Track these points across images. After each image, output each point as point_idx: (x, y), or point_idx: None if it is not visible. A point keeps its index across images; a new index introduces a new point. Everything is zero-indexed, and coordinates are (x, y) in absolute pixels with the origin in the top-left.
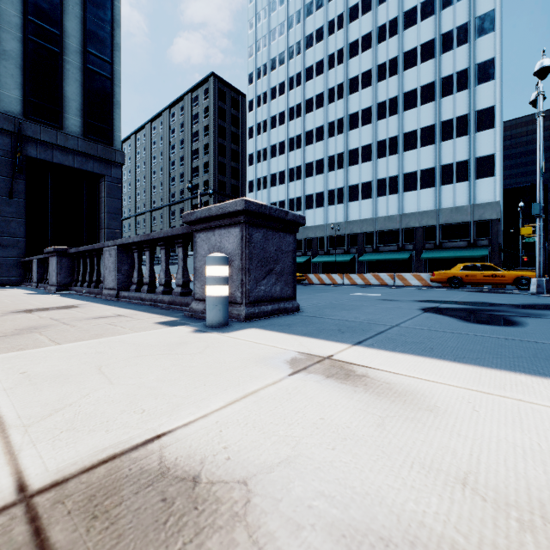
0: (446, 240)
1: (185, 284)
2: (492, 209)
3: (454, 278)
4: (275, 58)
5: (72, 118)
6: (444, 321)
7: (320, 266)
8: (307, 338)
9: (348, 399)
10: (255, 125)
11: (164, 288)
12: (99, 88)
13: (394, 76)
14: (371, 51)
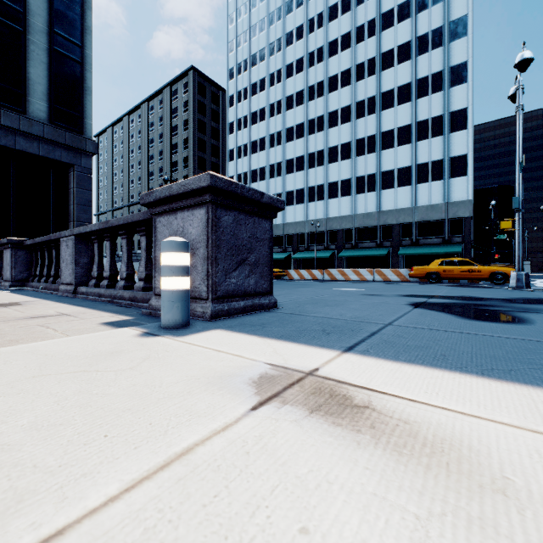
0: (422, 237)
1: (148, 278)
2: (465, 207)
3: (432, 273)
4: (256, 54)
5: (37, 102)
6: (442, 318)
7: (300, 262)
8: (283, 342)
9: (349, 464)
10: (236, 120)
11: (125, 282)
12: (67, 71)
13: (372, 75)
14: (350, 50)
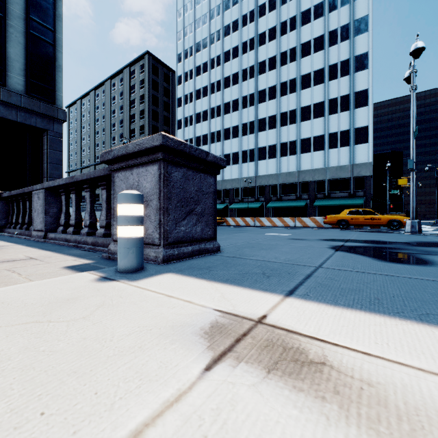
0: (332, 191)
1: (108, 226)
2: (367, 168)
3: (342, 220)
4: (199, 43)
5: (15, 77)
6: (362, 261)
7: (235, 212)
8: (229, 286)
9: None
10: (183, 96)
11: (89, 229)
12: (41, 52)
13: (293, 62)
14: (276, 41)
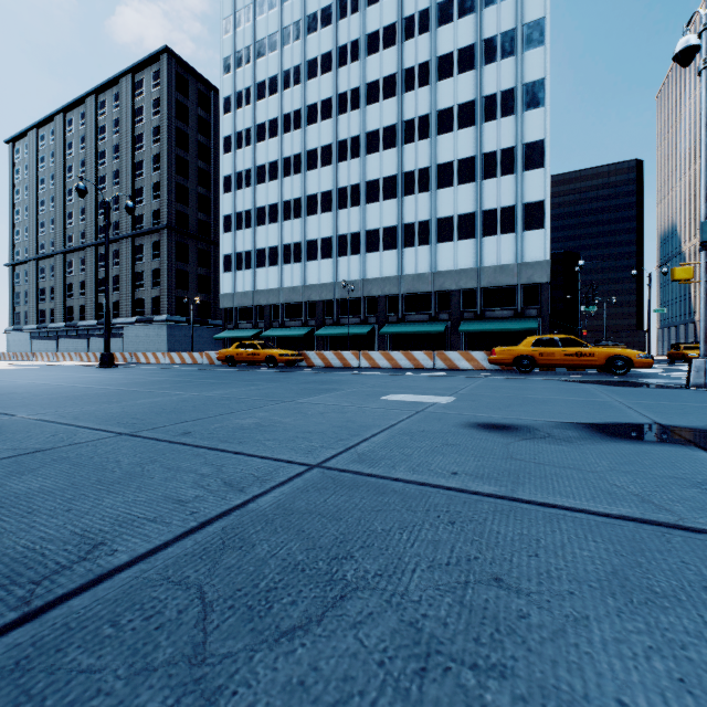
0: (489, 308)
1: None
2: (542, 270)
3: (523, 357)
4: (263, 41)
5: None
6: None
7: (327, 341)
8: None
9: None
10: (234, 133)
11: None
12: None
13: (425, 86)
14: (396, 49)
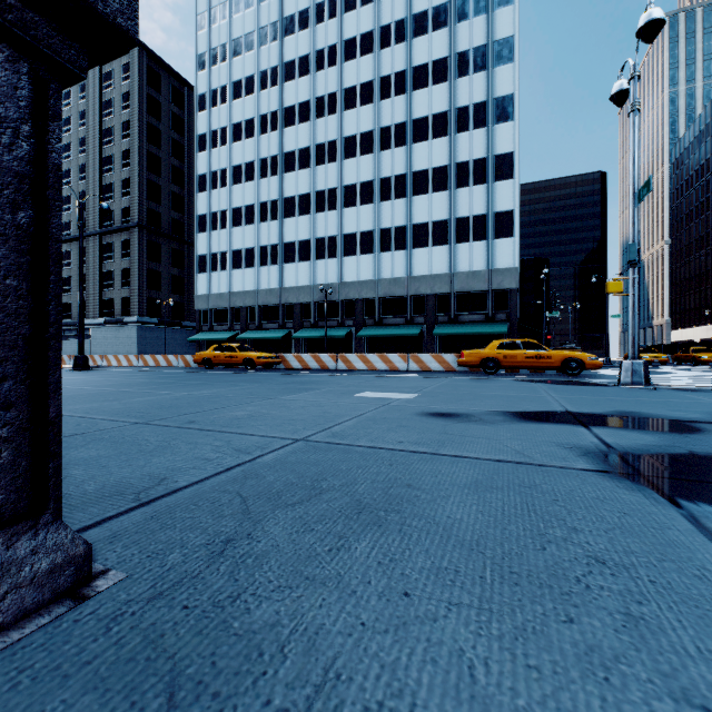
0: (462, 312)
1: None
2: (512, 276)
3: (489, 359)
4: (239, 39)
5: None
6: None
7: (304, 344)
8: None
9: None
10: (209, 132)
11: None
12: None
13: (401, 95)
14: (373, 56)
